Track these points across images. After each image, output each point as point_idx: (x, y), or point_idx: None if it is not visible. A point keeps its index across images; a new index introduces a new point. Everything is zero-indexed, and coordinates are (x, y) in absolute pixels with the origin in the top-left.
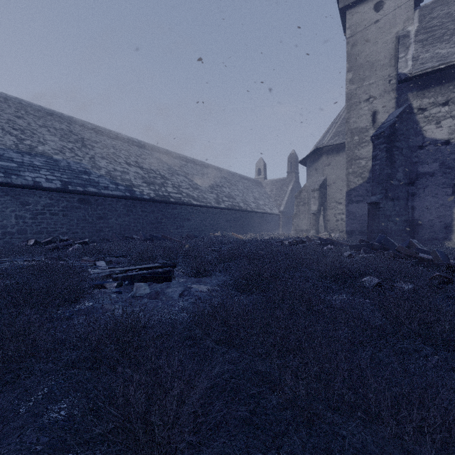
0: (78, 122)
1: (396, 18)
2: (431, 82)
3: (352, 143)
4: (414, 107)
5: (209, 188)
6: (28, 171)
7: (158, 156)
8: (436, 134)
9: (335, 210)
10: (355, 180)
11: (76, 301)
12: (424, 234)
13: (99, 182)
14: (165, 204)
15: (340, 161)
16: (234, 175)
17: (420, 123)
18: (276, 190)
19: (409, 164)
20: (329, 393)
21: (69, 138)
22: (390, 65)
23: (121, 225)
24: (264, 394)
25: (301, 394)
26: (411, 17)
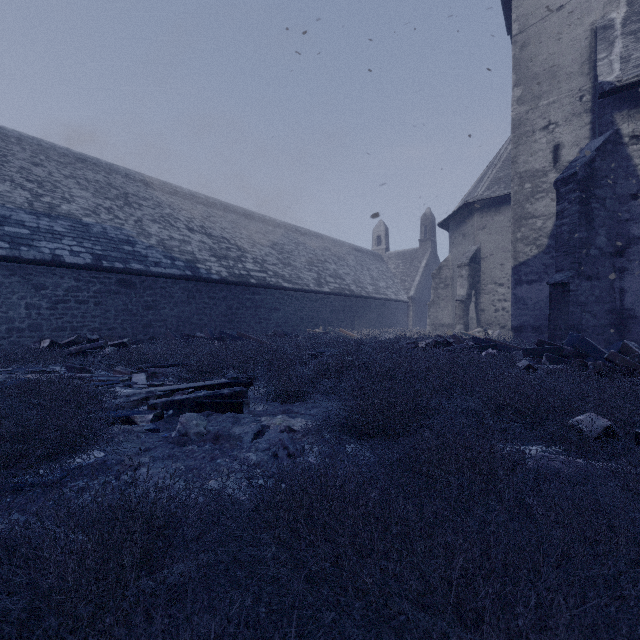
0: (121, 171)
1: (591, 1)
2: None
3: (521, 194)
4: (623, 134)
5: (306, 263)
6: (44, 240)
7: (233, 219)
8: None
9: (494, 294)
10: (526, 249)
11: (77, 450)
12: None
13: (147, 255)
14: (242, 287)
15: (500, 221)
16: (343, 246)
17: (634, 158)
18: (404, 266)
19: (616, 223)
20: None
21: (106, 193)
22: (582, 72)
23: (178, 317)
24: None
25: None
26: None
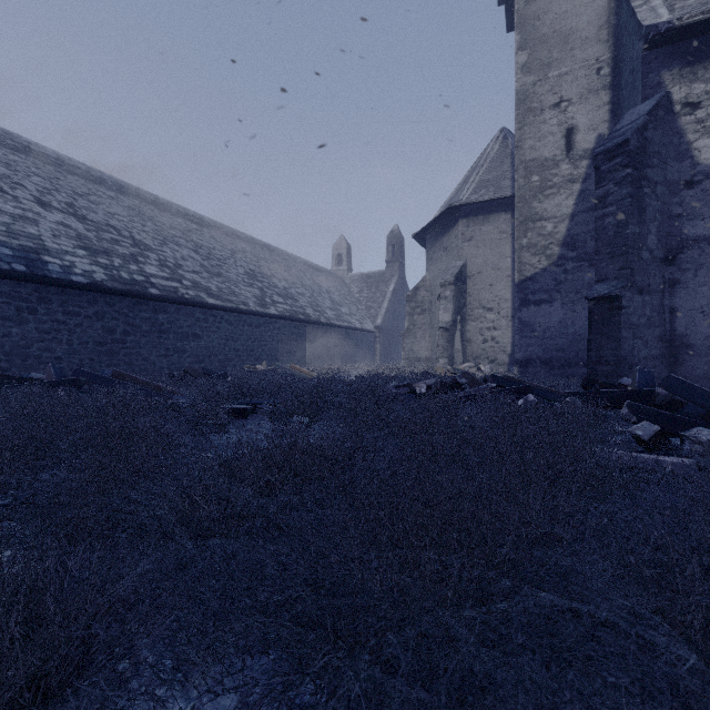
0: None
1: None
2: None
3: (527, 189)
4: (674, 101)
5: (245, 276)
6: None
7: (134, 205)
8: None
9: (482, 321)
10: (533, 260)
11: None
12: (697, 365)
13: None
14: (135, 299)
15: (489, 232)
16: (297, 261)
17: (688, 133)
18: (369, 290)
19: (666, 219)
20: None
21: None
22: (600, 39)
23: None
24: None
25: None
26: None
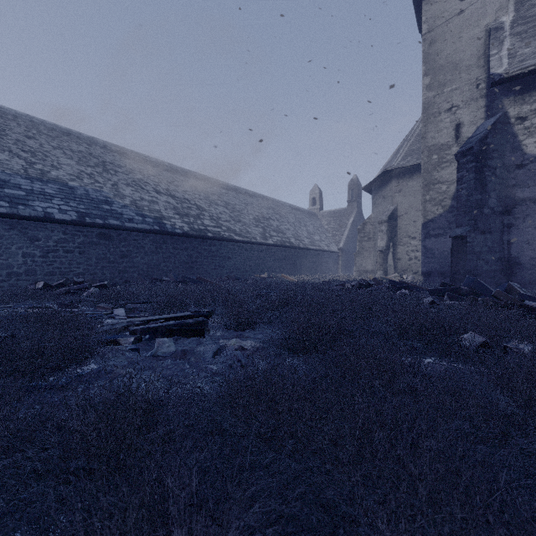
0: (99, 143)
1: (486, 7)
2: (534, 83)
3: (429, 164)
4: (510, 116)
5: (254, 220)
6: (38, 200)
7: (193, 183)
8: None
9: (408, 246)
10: (433, 209)
11: (77, 363)
12: (524, 275)
13: (122, 213)
14: (201, 239)
15: (413, 186)
16: (284, 206)
17: (519, 136)
18: (335, 223)
19: (505, 188)
20: None
21: (88, 161)
22: (478, 65)
23: (148, 264)
24: None
25: None
26: (505, 5)
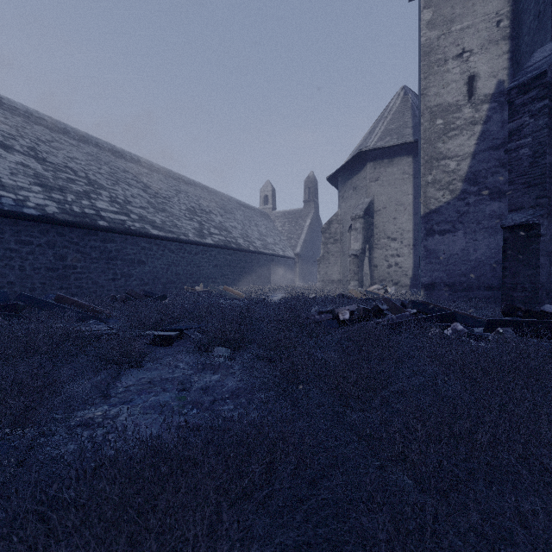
0: None
1: None
2: None
3: (432, 131)
4: None
5: (187, 211)
6: None
7: (92, 152)
8: None
9: (387, 249)
10: (437, 194)
11: None
12: None
13: None
14: (85, 230)
15: (393, 173)
16: (231, 201)
17: None
18: (290, 224)
19: None
20: None
21: None
22: None
23: None
24: None
25: None
26: None
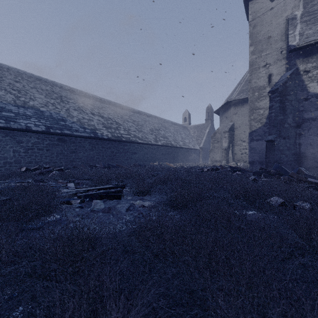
0: (58, 85)
1: (286, 6)
2: (314, 51)
3: (253, 98)
4: (300, 70)
5: (150, 130)
6: (22, 119)
7: (114, 109)
8: (317, 89)
9: (241, 146)
10: (255, 124)
11: (47, 214)
12: (308, 163)
13: (72, 126)
14: (118, 142)
15: (244, 110)
16: (168, 122)
17: (305, 81)
18: (197, 132)
19: (297, 112)
20: (260, 315)
21: (51, 96)
22: (282, 40)
23: (87, 157)
24: (198, 317)
25: (234, 317)
26: (297, 4)
